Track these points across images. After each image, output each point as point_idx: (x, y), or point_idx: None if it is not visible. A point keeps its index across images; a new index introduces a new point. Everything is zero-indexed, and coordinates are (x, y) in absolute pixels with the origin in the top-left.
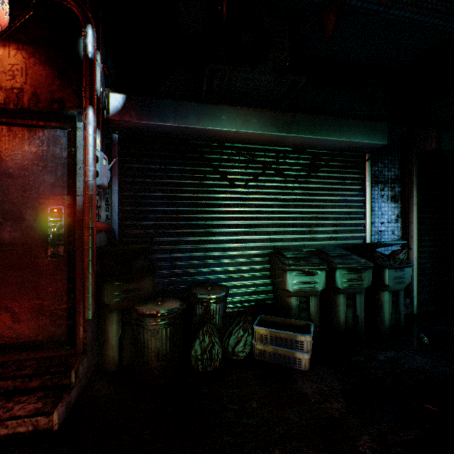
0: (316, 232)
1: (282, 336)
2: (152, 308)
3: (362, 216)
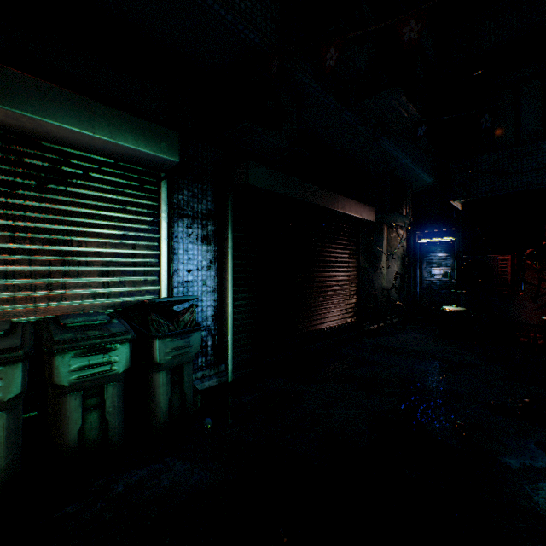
0: (66, 286)
1: None
2: None
3: (157, 261)
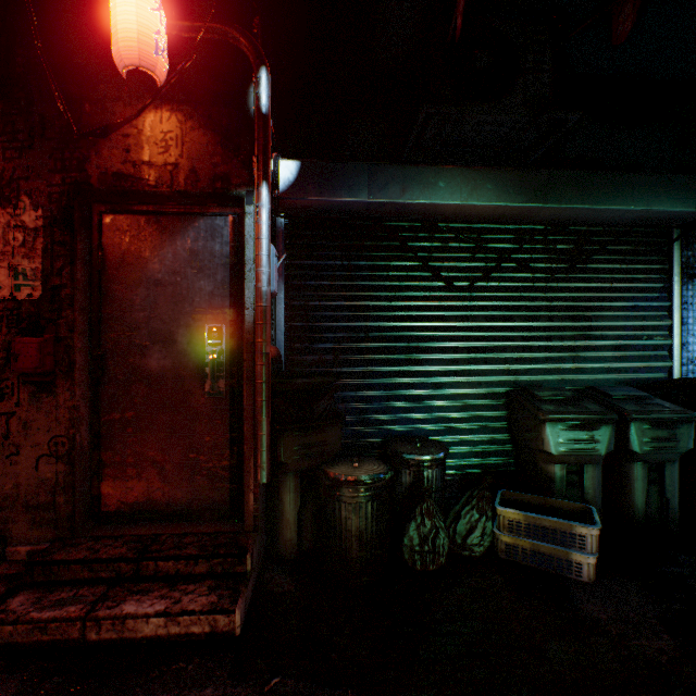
0: (585, 359)
1: (547, 525)
2: (349, 472)
3: (666, 334)
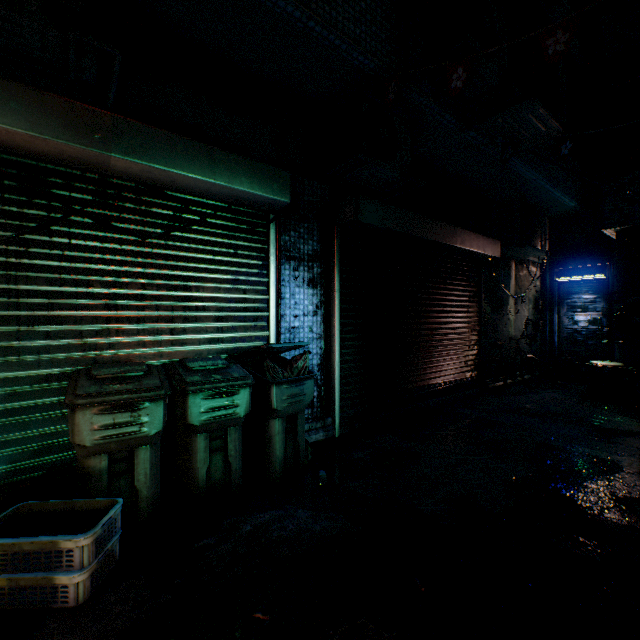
0: (186, 330)
1: (30, 549)
2: None
3: (265, 306)
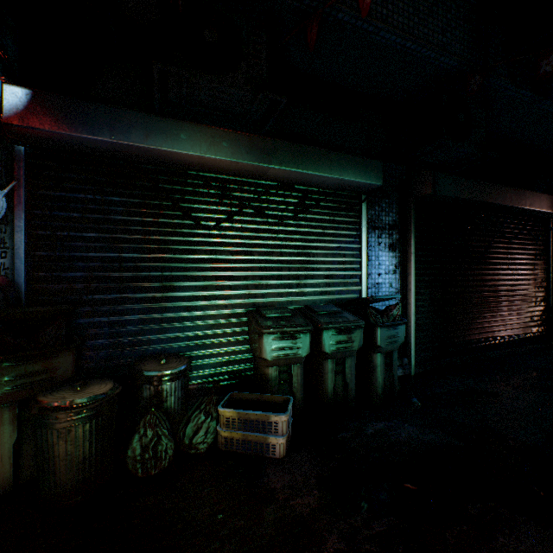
0: (306, 285)
1: (253, 418)
2: (62, 398)
3: (358, 267)
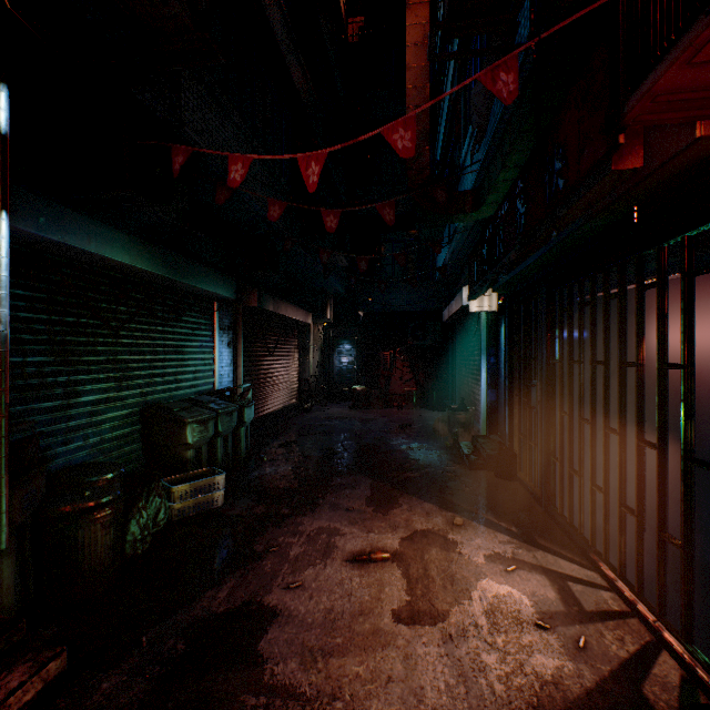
0: (182, 380)
1: (203, 484)
2: (99, 497)
3: (213, 362)
